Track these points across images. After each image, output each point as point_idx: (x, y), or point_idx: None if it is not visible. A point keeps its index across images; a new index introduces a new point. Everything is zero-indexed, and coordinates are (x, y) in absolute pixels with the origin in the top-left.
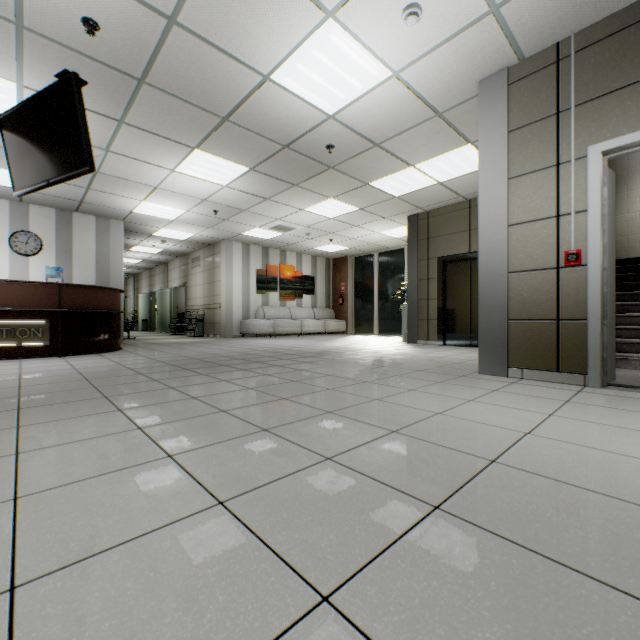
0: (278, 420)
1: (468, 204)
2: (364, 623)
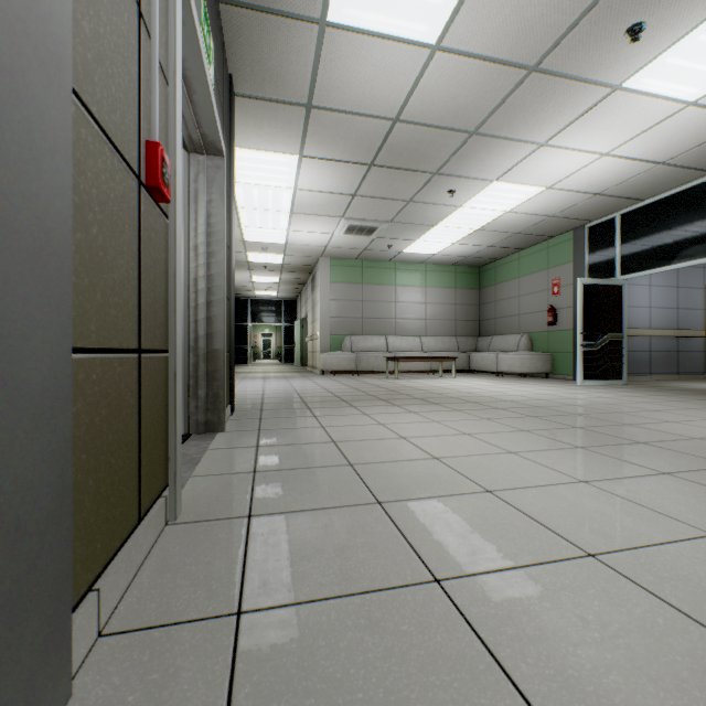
0: None
1: None
2: None
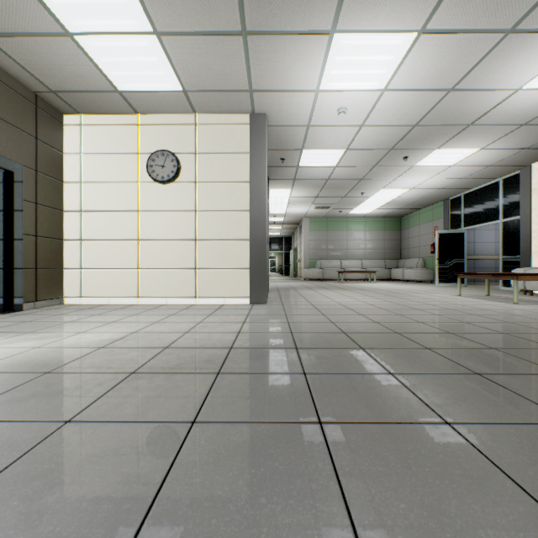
0: (425, 305)
1: None
2: (423, 298)
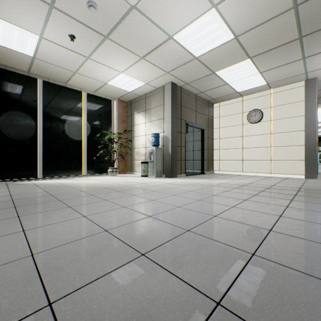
0: None
1: (195, 97)
2: None
